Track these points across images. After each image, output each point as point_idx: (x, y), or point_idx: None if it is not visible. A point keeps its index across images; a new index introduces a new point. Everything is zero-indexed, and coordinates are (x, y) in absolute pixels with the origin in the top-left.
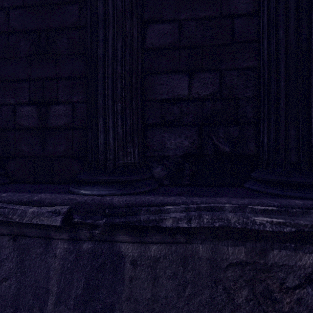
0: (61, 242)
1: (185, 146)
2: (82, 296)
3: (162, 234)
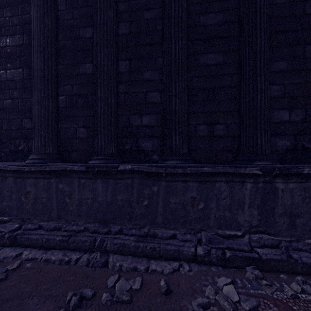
0: (248, 184)
1: (287, 145)
2: (260, 204)
3: (296, 179)
